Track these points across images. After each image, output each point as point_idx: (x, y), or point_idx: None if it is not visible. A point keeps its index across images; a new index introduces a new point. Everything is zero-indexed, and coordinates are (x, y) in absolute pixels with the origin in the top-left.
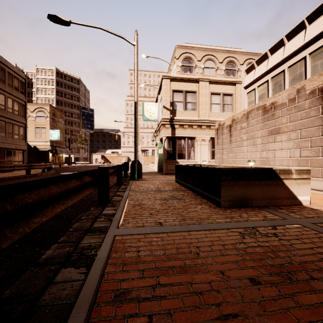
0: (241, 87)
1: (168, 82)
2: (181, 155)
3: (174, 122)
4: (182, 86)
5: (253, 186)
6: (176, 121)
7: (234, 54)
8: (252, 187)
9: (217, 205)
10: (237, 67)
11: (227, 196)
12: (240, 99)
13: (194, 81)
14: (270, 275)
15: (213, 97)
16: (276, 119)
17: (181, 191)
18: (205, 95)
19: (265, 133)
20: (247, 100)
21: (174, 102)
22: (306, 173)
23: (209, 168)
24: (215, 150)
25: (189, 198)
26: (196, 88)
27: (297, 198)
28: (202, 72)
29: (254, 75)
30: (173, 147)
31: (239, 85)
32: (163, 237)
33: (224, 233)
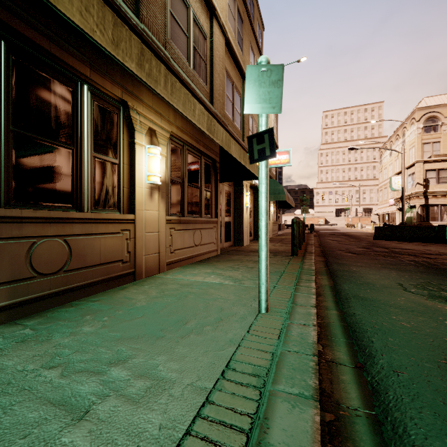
0: None
1: (421, 164)
2: (434, 218)
3: (427, 194)
4: (435, 166)
5: None
6: (430, 193)
7: None
8: None
9: None
10: None
11: None
12: None
13: (446, 160)
14: None
15: None
16: None
17: None
18: None
19: None
20: None
21: (427, 179)
22: None
23: None
24: None
25: None
26: None
27: None
28: None
29: None
30: (426, 212)
31: None
32: None
33: None
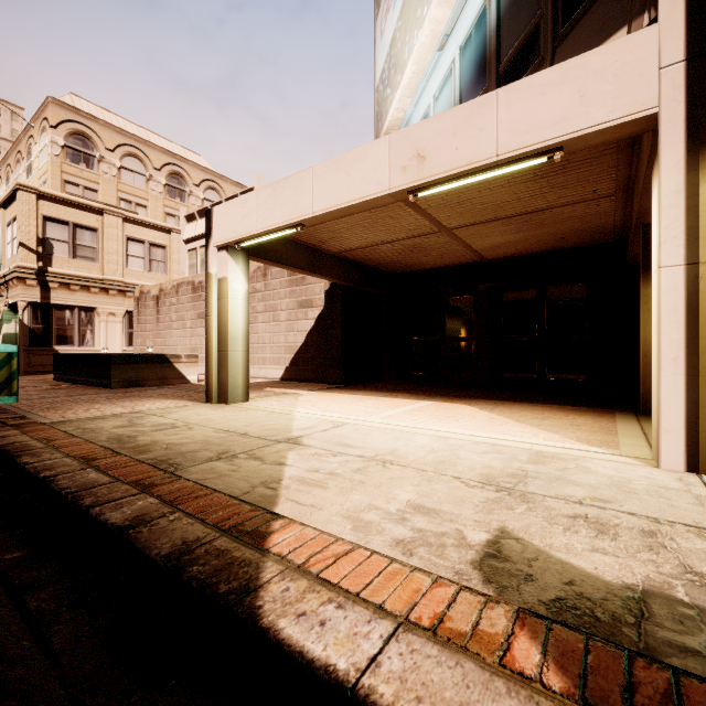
0: (180, 238)
1: (33, 198)
2: (66, 339)
3: (48, 278)
4: (68, 214)
5: (145, 369)
6: (54, 277)
7: (184, 163)
8: (144, 370)
9: (109, 387)
10: (190, 187)
11: (119, 378)
12: (179, 257)
13: (93, 210)
14: (119, 398)
15: (132, 245)
16: (204, 302)
17: (66, 385)
18: (115, 239)
19: (194, 315)
20: (188, 260)
21: (48, 240)
22: (195, 358)
23: (102, 354)
24: (135, 331)
25: (77, 388)
26: (97, 222)
27: (187, 378)
28: (116, 174)
29: (195, 230)
30: (45, 323)
31: (178, 235)
32: (51, 399)
33: (104, 394)
